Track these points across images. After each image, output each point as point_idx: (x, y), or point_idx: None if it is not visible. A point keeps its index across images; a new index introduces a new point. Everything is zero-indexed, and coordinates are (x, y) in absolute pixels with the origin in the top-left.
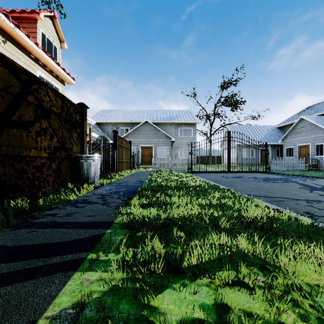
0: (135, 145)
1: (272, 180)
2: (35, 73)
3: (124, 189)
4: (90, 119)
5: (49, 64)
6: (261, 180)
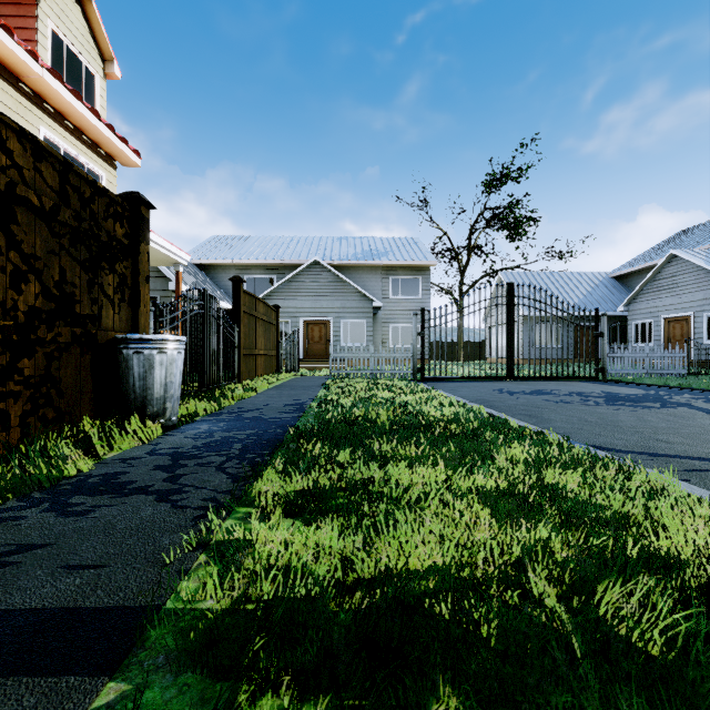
0: (290, 316)
1: (628, 401)
2: (34, 130)
3: (249, 432)
4: (178, 250)
5: (72, 110)
6: (603, 402)
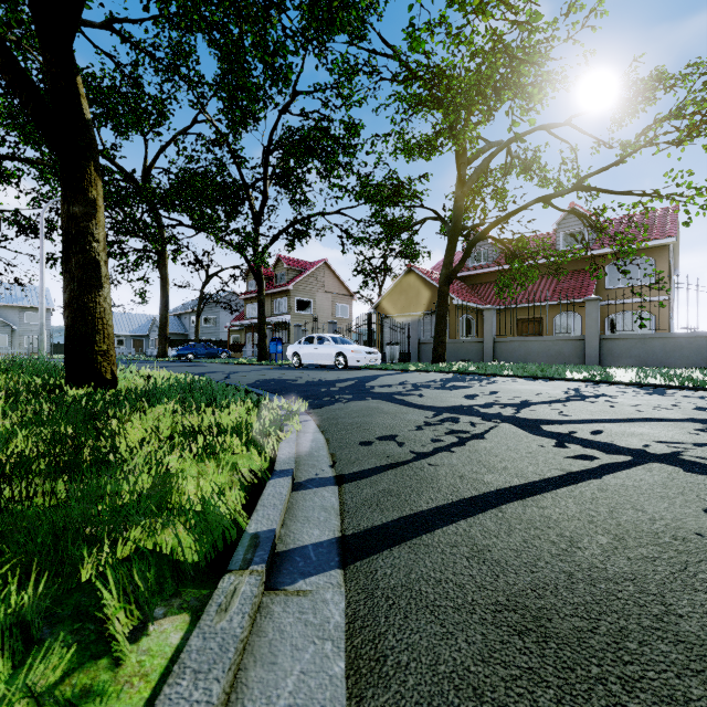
0: None
1: None
2: None
3: None
4: None
5: None
6: None
